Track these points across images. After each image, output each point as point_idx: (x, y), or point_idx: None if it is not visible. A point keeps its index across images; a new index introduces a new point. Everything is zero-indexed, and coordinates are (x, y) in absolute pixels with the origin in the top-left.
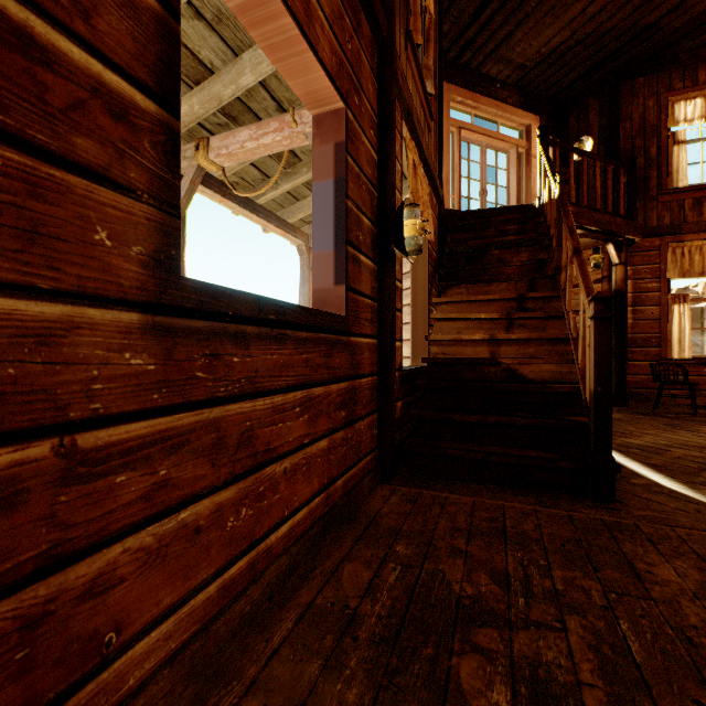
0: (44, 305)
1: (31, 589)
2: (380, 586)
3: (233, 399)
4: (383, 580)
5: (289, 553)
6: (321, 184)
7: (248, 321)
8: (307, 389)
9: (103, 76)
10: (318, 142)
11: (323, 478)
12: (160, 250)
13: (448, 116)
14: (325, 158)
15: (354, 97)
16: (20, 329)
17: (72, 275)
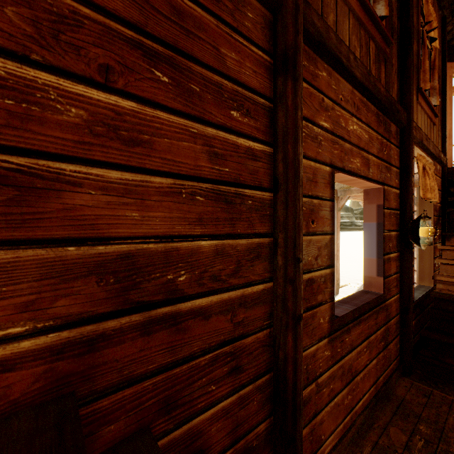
0: (313, 346)
1: (312, 421)
2: (412, 446)
3: (346, 355)
4: (414, 444)
5: (363, 414)
6: (368, 224)
7: (350, 322)
8: (368, 339)
9: (321, 273)
10: (366, 203)
11: (374, 377)
12: (330, 314)
13: (450, 87)
14: (371, 211)
15: (387, 175)
16: (311, 355)
17: (317, 335)
